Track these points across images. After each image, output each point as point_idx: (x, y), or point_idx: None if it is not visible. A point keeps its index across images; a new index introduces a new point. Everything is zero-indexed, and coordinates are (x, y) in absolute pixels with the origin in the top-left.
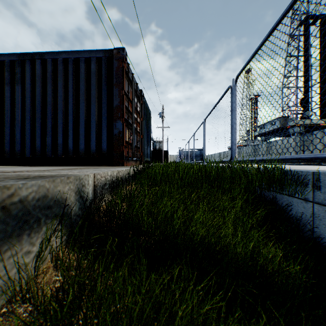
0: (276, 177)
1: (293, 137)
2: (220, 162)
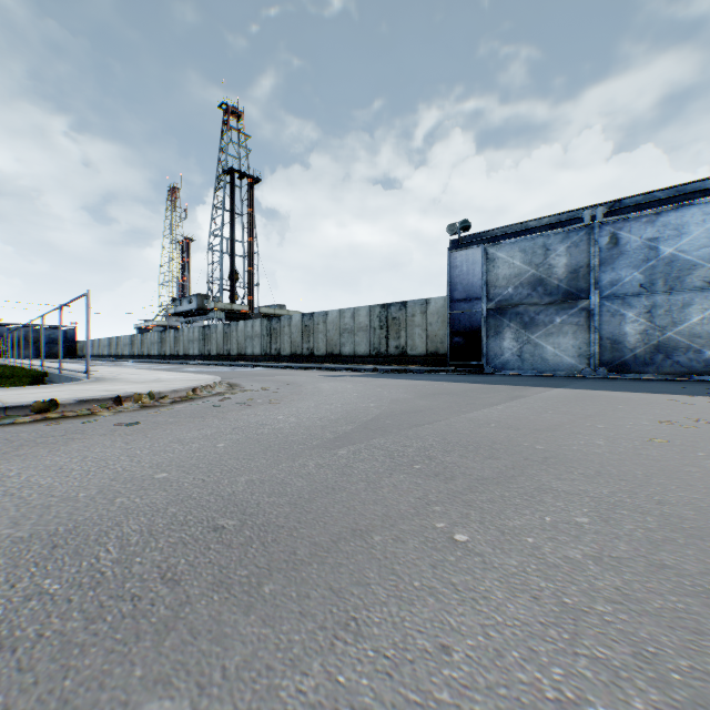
0: (34, 374)
1: (198, 328)
2: (112, 357)
